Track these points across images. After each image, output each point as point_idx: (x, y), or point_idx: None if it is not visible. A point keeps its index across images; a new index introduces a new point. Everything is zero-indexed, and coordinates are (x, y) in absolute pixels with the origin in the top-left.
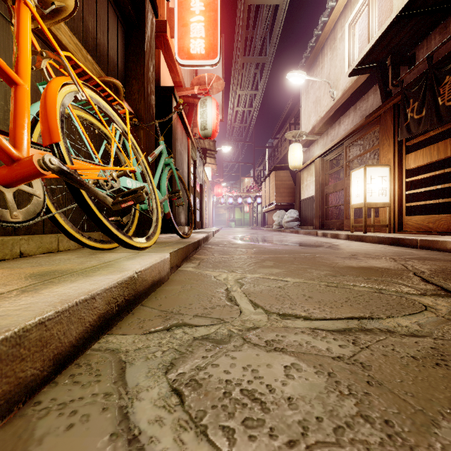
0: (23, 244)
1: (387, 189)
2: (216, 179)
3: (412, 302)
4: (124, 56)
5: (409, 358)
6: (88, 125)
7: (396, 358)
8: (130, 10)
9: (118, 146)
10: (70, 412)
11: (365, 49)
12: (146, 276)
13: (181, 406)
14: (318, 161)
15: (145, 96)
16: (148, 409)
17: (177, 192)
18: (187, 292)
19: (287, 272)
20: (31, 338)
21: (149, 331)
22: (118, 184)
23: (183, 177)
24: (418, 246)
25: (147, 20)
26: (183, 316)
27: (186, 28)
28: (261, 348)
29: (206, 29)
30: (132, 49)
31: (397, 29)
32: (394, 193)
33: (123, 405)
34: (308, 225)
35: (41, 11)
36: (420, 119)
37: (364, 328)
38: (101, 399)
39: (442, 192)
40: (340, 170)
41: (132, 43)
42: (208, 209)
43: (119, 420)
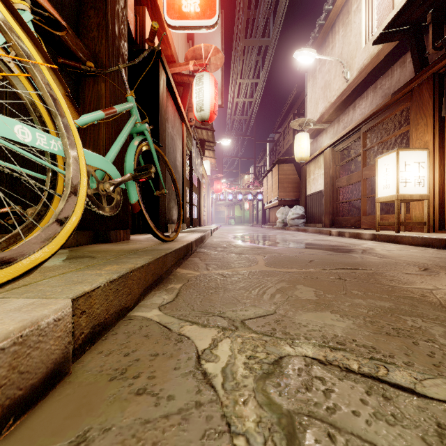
0: None
1: (426, 178)
2: (215, 174)
3: None
4: None
5: None
6: None
7: None
8: None
9: None
10: None
11: (389, 16)
12: None
13: None
14: (328, 151)
15: (108, 34)
16: None
17: (148, 169)
18: None
19: (369, 330)
20: None
21: None
22: None
23: (176, 166)
24: None
25: None
26: None
27: None
28: None
29: None
30: None
31: None
32: (433, 183)
33: None
34: (315, 223)
35: None
36: None
37: None
38: None
39: None
40: (353, 161)
41: None
42: (206, 206)
43: None
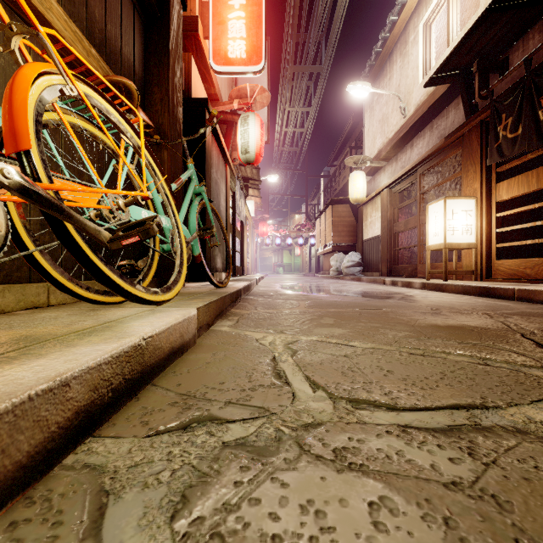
0: None
1: (473, 226)
2: (261, 215)
3: (536, 380)
4: (143, 56)
5: None
6: (89, 137)
7: None
8: None
9: (125, 163)
10: None
11: (444, 54)
12: (161, 342)
13: None
14: (385, 192)
15: (170, 107)
16: None
17: (210, 229)
18: (219, 364)
19: (354, 333)
20: None
21: (156, 431)
22: (126, 216)
23: (220, 211)
24: (515, 297)
25: (173, 12)
26: (210, 404)
27: (223, 26)
28: (327, 464)
29: (248, 27)
30: (153, 48)
31: (486, 26)
32: (481, 231)
33: None
34: (373, 271)
35: None
36: (515, 138)
37: (480, 426)
38: None
39: (541, 229)
40: (412, 203)
41: (154, 40)
42: (250, 252)
43: None
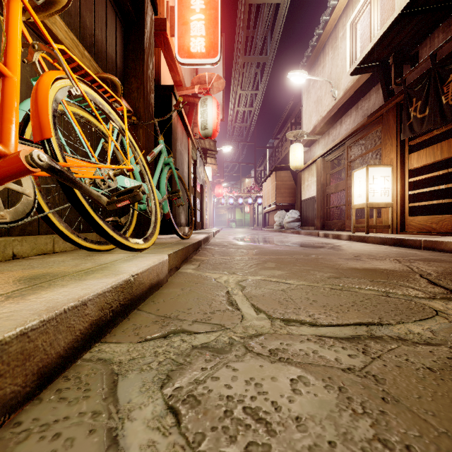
0: (16, 245)
1: (390, 189)
2: (217, 179)
3: (422, 306)
4: (123, 53)
5: (425, 370)
6: (84, 122)
7: (411, 370)
8: (128, 7)
9: (115, 143)
10: (53, 435)
11: (367, 48)
12: (144, 279)
13: (177, 428)
14: (319, 161)
15: (144, 94)
16: (140, 432)
17: (177, 192)
18: (186, 296)
19: (290, 274)
20: (11, 351)
21: (144, 339)
22: (114, 184)
23: (183, 177)
24: (421, 247)
25: (146, 17)
26: (182, 322)
27: (186, 26)
28: (264, 358)
29: (207, 27)
30: (131, 47)
31: (399, 27)
32: (396, 193)
33: (113, 426)
34: (309, 226)
35: (33, 3)
36: (423, 118)
37: (374, 336)
38: (88, 419)
39: (445, 192)
40: (342, 170)
41: (131, 40)
42: (208, 210)
43: (107, 445)
